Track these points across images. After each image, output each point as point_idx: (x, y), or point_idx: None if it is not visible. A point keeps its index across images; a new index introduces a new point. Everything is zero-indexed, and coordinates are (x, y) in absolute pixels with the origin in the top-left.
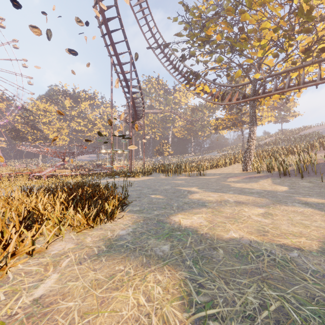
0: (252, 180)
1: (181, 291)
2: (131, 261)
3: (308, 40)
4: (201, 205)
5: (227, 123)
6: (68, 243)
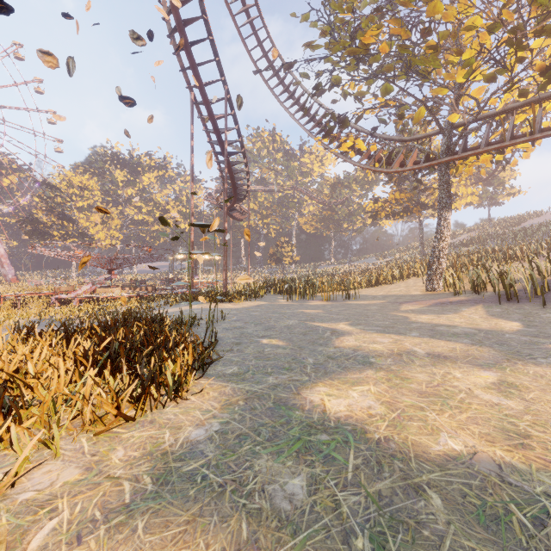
0: (447, 307)
1: None
2: (209, 535)
3: None
4: (362, 363)
5: (393, 206)
6: (69, 466)
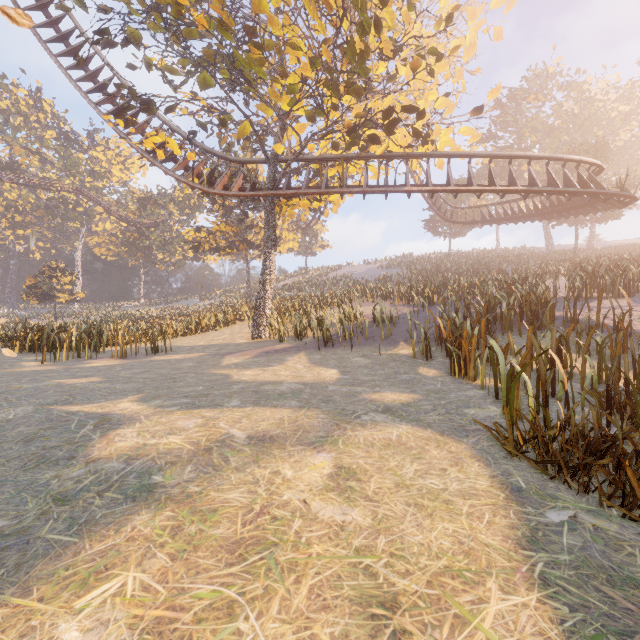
0: (273, 357)
1: None
2: None
3: (357, 111)
4: (132, 495)
5: (219, 240)
6: None
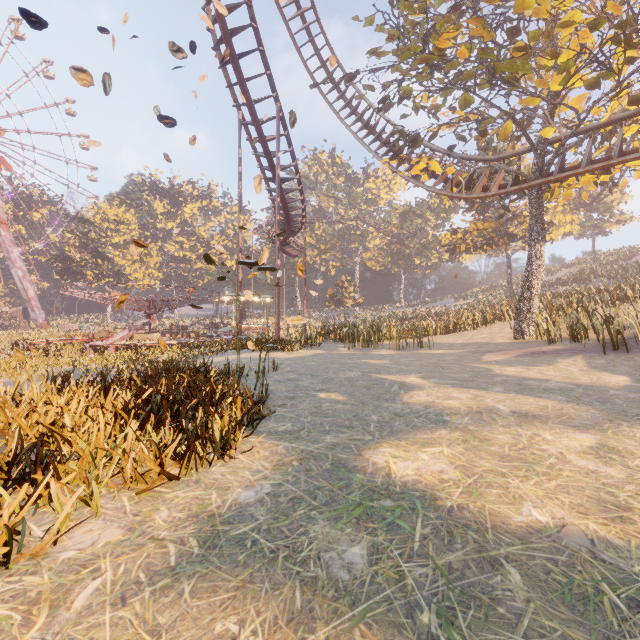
0: (539, 358)
1: None
2: (260, 602)
3: None
4: (434, 422)
5: (475, 238)
6: (110, 525)
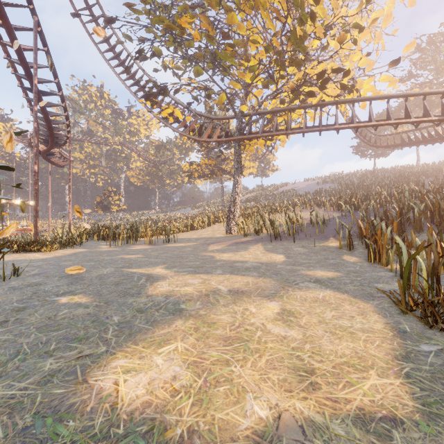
0: (240, 246)
1: None
2: None
3: (298, 77)
4: (172, 312)
5: (204, 170)
6: None
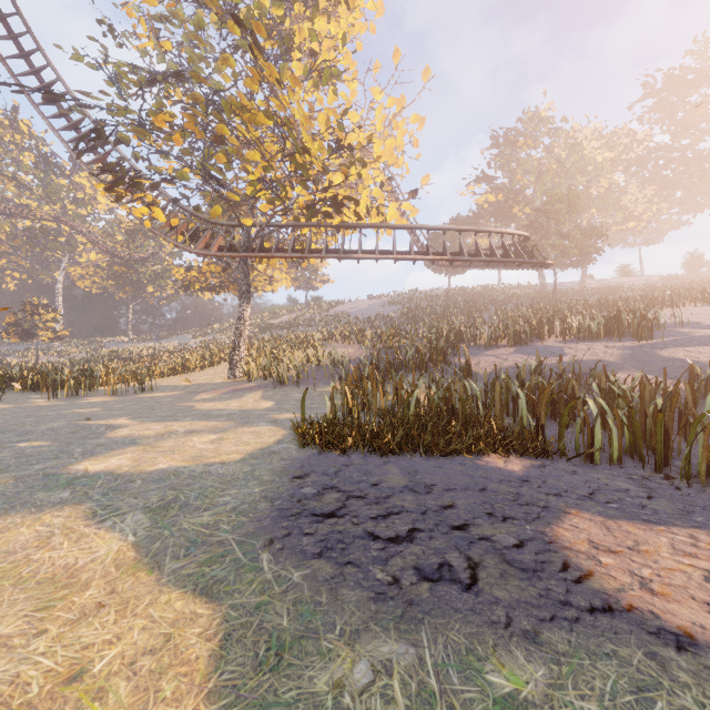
0: (236, 394)
1: (86, 514)
2: (13, 516)
3: (308, 198)
4: (128, 445)
5: (211, 278)
6: None
